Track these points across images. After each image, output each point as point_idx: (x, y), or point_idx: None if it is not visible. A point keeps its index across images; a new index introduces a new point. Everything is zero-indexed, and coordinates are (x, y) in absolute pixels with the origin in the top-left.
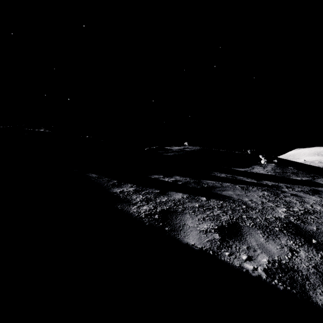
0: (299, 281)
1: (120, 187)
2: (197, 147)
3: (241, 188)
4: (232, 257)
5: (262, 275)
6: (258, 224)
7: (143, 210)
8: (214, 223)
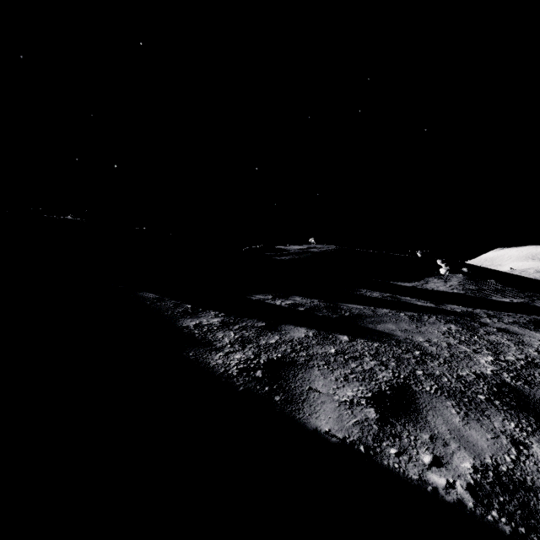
0: (539, 514)
1: (195, 318)
2: (330, 246)
3: (409, 318)
4: (403, 458)
5: (466, 500)
6: (446, 387)
7: (235, 360)
8: (366, 387)
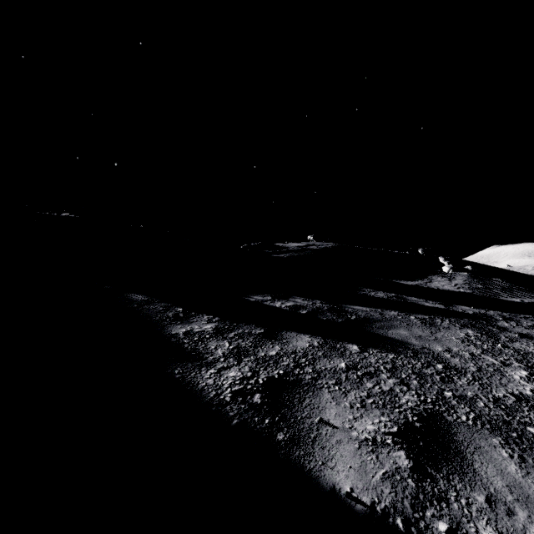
0: None
1: (186, 323)
2: (329, 244)
3: (421, 322)
4: None
5: None
6: (486, 416)
7: (229, 380)
8: (389, 417)
